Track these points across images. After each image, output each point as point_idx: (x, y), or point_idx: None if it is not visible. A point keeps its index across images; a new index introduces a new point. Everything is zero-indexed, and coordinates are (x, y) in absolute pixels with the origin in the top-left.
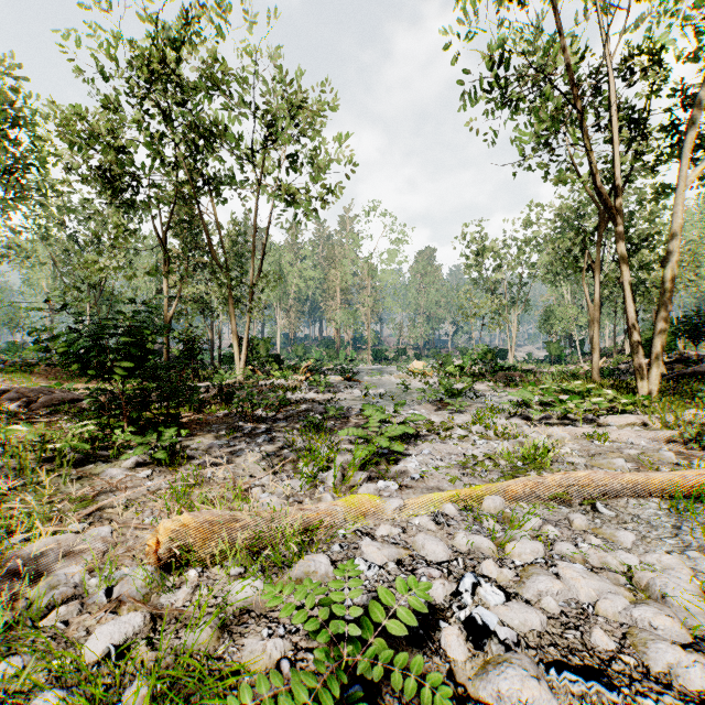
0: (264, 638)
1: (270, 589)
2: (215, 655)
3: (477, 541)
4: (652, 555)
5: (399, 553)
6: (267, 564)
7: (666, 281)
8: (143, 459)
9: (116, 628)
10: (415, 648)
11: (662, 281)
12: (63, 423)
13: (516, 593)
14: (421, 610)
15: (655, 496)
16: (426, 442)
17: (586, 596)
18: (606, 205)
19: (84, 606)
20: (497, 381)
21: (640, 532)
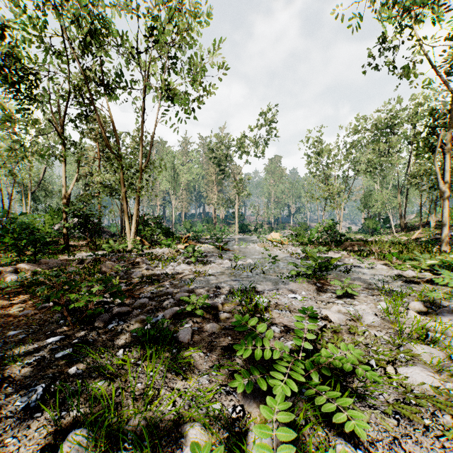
0: None
1: None
2: None
3: None
4: None
5: None
6: None
7: None
8: None
9: None
10: None
11: None
12: None
13: None
14: None
15: None
16: (367, 410)
17: None
18: None
19: None
20: (347, 250)
21: None
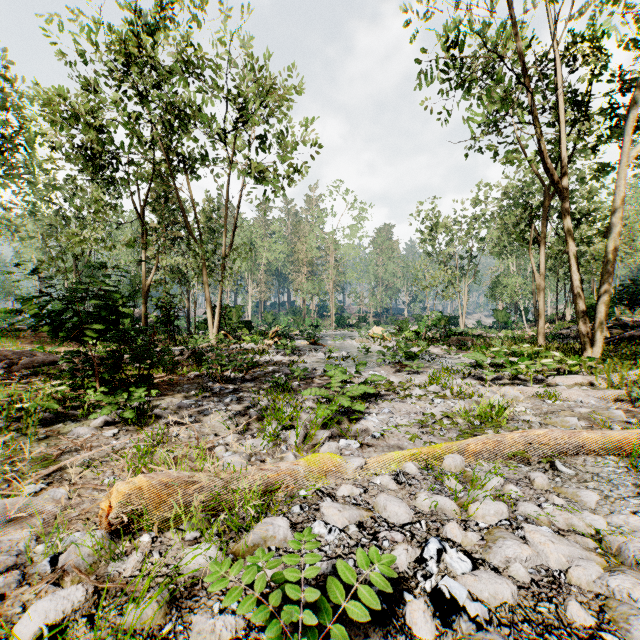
0: (215, 613)
1: (215, 568)
2: (159, 635)
3: (439, 502)
4: (618, 516)
5: (360, 515)
6: (222, 529)
7: (610, 250)
8: (112, 419)
9: (52, 604)
10: (378, 624)
11: (605, 250)
12: (40, 384)
13: (482, 559)
14: (385, 589)
15: (612, 454)
16: (386, 401)
17: (556, 562)
18: (553, 180)
19: (25, 576)
20: (450, 345)
21: (602, 491)
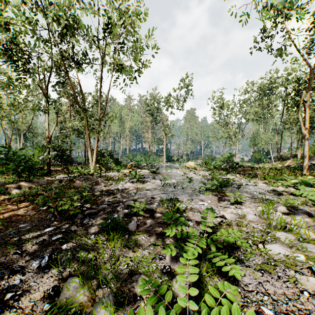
0: None
1: None
2: None
3: None
4: None
5: None
6: None
7: None
8: None
9: None
10: None
11: None
12: None
13: None
14: None
15: None
16: (245, 268)
17: None
18: None
19: None
20: (240, 173)
21: None
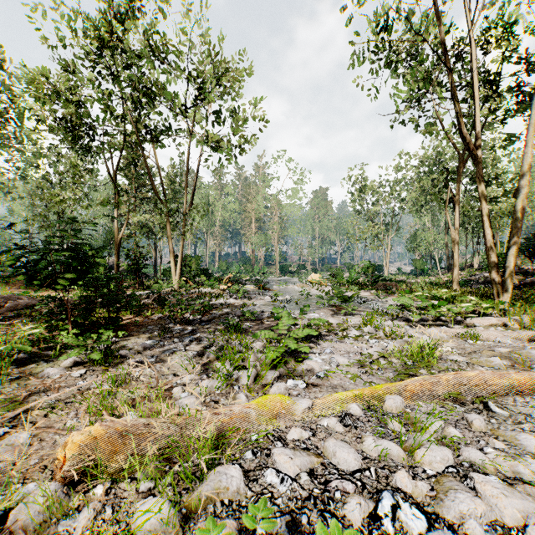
0: None
1: None
2: None
3: (386, 447)
4: None
5: (311, 462)
6: (175, 483)
7: (518, 209)
8: (81, 359)
9: None
10: None
11: (514, 209)
12: (22, 325)
13: (436, 514)
14: None
15: None
16: (327, 341)
17: (511, 518)
18: (468, 148)
19: None
20: (378, 289)
21: None
